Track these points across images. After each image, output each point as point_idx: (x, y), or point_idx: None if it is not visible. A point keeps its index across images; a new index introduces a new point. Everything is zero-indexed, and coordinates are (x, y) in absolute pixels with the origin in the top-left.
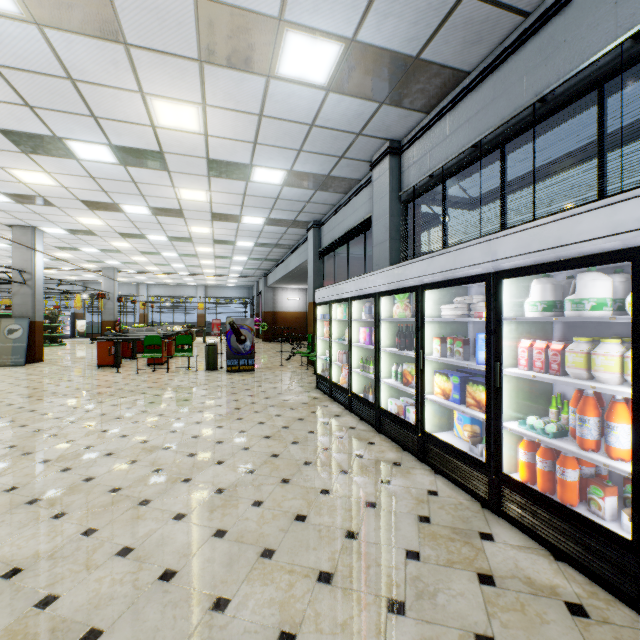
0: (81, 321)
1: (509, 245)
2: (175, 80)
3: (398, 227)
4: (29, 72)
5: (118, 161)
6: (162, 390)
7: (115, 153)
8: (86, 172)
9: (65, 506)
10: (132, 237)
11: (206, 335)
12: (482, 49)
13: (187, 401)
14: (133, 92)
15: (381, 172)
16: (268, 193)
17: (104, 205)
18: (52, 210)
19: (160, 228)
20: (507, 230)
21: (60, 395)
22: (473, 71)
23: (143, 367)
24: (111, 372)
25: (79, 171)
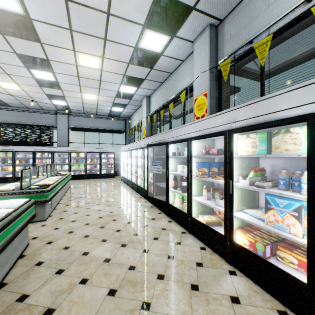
0: None
1: (37, 148)
2: None
3: None
4: None
5: None
6: None
7: None
8: None
9: None
10: None
11: None
12: (18, 107)
13: None
14: None
15: None
16: None
17: None
18: None
19: None
20: (37, 146)
21: None
22: (14, 107)
23: None
24: None
25: None
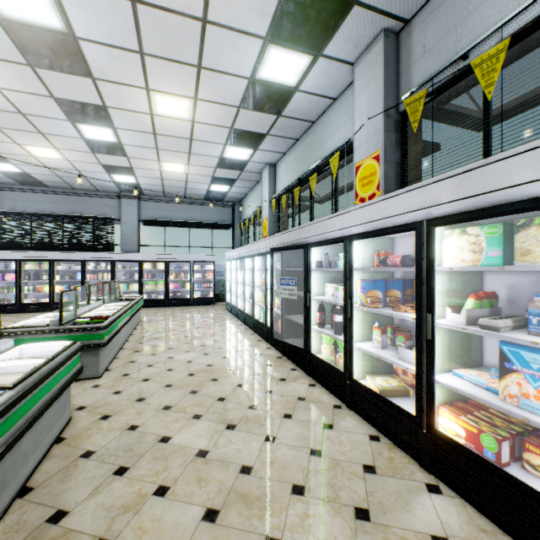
0: None
1: (89, 255)
2: None
3: None
4: None
5: None
6: None
7: None
8: None
9: None
10: None
11: None
12: (60, 187)
13: None
14: None
15: None
16: None
17: None
18: None
19: None
20: (88, 252)
21: None
22: (52, 188)
23: None
24: None
25: None
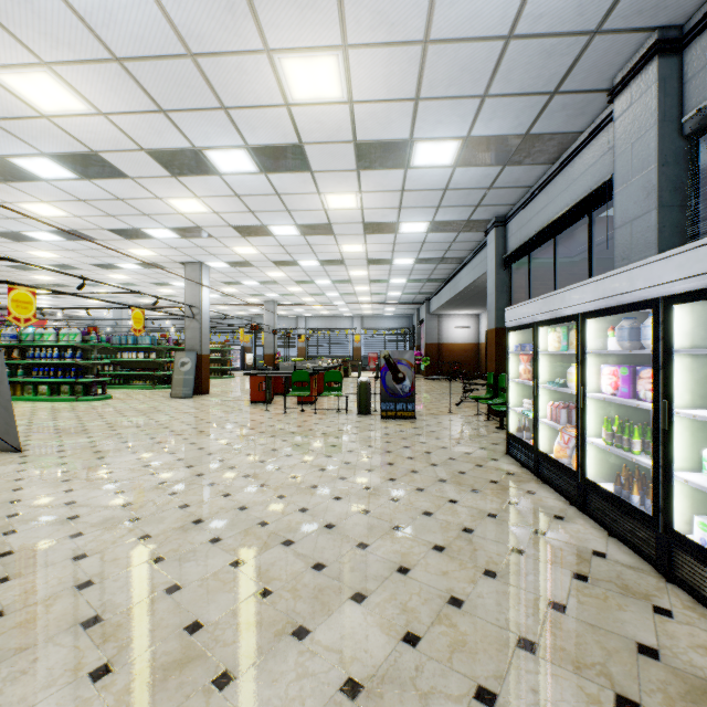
0: (249, 354)
1: None
2: (304, 12)
3: (676, 183)
4: (151, 59)
5: (258, 168)
6: (304, 438)
7: (253, 157)
8: (230, 190)
9: (118, 648)
10: (285, 265)
11: (362, 370)
12: None
13: (329, 458)
14: (258, 54)
15: (635, 95)
16: (433, 183)
17: (254, 229)
18: (211, 242)
19: (310, 251)
20: None
21: (204, 435)
22: None
23: (292, 405)
24: (261, 410)
25: (224, 190)
